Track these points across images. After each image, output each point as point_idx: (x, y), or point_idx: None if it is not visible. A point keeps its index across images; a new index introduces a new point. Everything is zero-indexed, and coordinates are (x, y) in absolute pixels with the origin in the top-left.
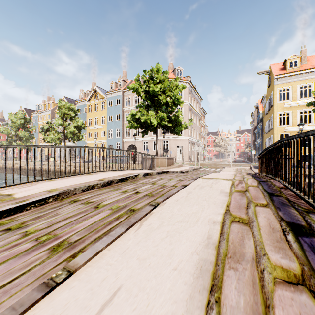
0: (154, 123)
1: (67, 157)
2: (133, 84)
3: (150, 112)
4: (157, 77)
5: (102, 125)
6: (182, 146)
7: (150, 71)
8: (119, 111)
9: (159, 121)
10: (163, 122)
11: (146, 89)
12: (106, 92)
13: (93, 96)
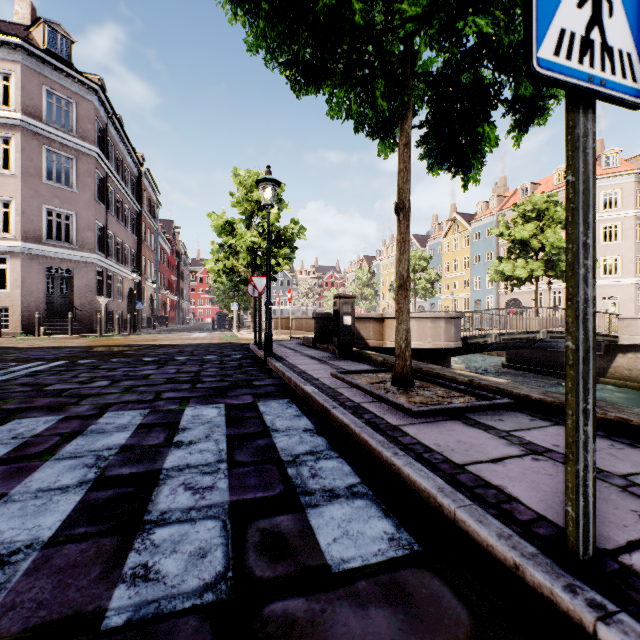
0: (522, 276)
1: None
2: (495, 229)
3: (518, 262)
4: (533, 210)
5: (464, 270)
6: (617, 298)
7: (521, 206)
8: (491, 247)
9: (528, 272)
10: (535, 273)
11: (511, 234)
12: (470, 217)
13: (451, 229)
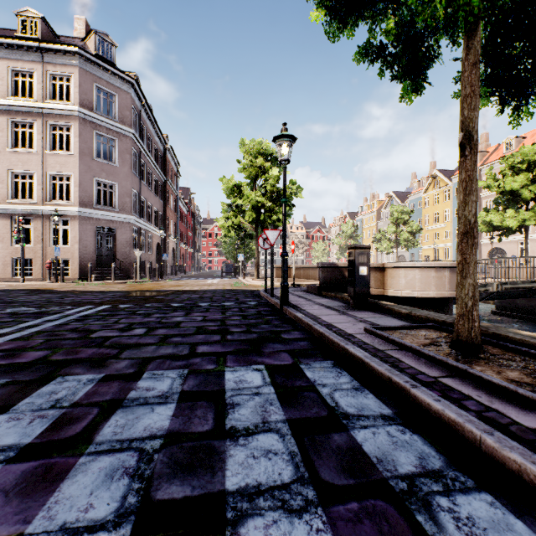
0: (512, 225)
1: None
2: (482, 181)
3: (507, 212)
4: (523, 161)
5: (445, 222)
6: None
7: (510, 158)
8: None
9: (519, 222)
10: (527, 222)
11: (500, 186)
12: (451, 173)
13: (431, 184)
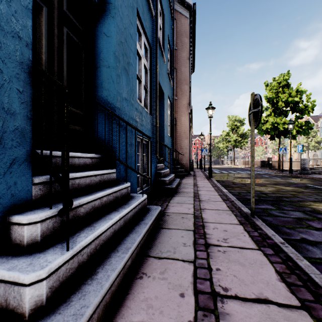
0: None
1: (311, 160)
2: None
3: None
4: None
5: None
6: None
7: None
8: None
9: None
10: None
11: None
12: None
13: None
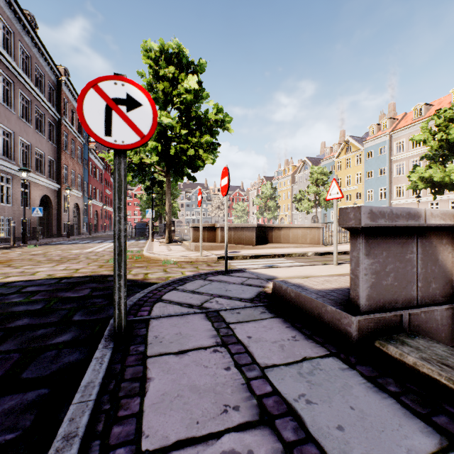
0: None
1: None
2: (419, 135)
3: (450, 167)
4: None
5: (357, 184)
6: None
7: (449, 110)
8: (383, 163)
9: None
10: None
11: (442, 138)
12: (361, 140)
13: (343, 150)
